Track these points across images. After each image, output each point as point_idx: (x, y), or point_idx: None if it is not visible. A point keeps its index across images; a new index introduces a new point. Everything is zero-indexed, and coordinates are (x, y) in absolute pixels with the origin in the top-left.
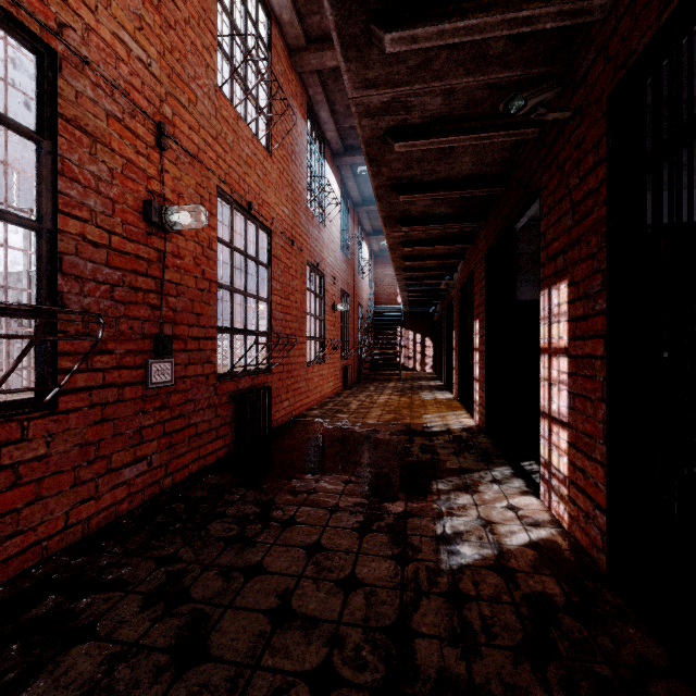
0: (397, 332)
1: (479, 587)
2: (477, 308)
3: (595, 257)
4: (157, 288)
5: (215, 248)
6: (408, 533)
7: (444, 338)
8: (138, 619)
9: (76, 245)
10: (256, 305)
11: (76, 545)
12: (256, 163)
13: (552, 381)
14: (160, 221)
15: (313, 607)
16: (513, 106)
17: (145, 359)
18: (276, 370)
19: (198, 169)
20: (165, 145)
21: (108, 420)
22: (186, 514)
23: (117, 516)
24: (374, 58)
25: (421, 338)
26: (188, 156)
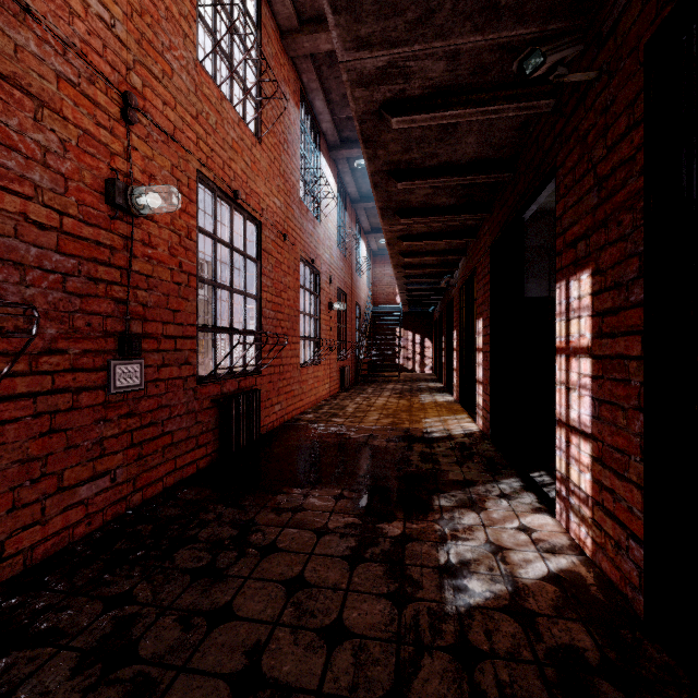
0: (396, 332)
1: (492, 639)
2: (481, 306)
3: (629, 238)
4: (122, 280)
5: (195, 238)
6: (406, 562)
7: (444, 339)
8: (65, 689)
9: (15, 225)
10: (243, 301)
11: (14, 580)
12: (243, 149)
13: (571, 385)
14: (125, 203)
15: (288, 669)
16: (529, 65)
17: (107, 360)
18: (266, 372)
19: (174, 149)
20: (132, 118)
21: (58, 431)
22: (151, 539)
23: (71, 541)
24: (367, 8)
25: (420, 339)
26: (162, 133)
